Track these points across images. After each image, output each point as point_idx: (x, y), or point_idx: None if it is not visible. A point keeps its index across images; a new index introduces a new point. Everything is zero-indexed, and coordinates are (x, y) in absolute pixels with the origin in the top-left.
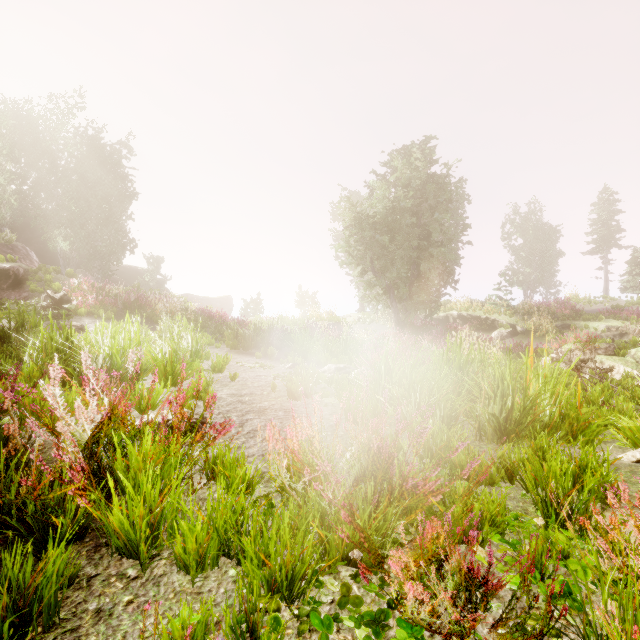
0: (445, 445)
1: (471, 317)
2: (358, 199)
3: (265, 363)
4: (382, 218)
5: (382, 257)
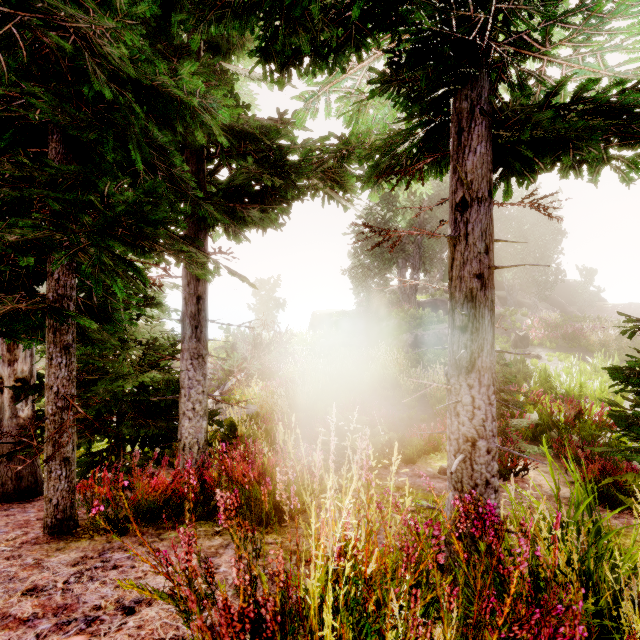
0: None
1: None
2: None
3: None
4: None
5: None
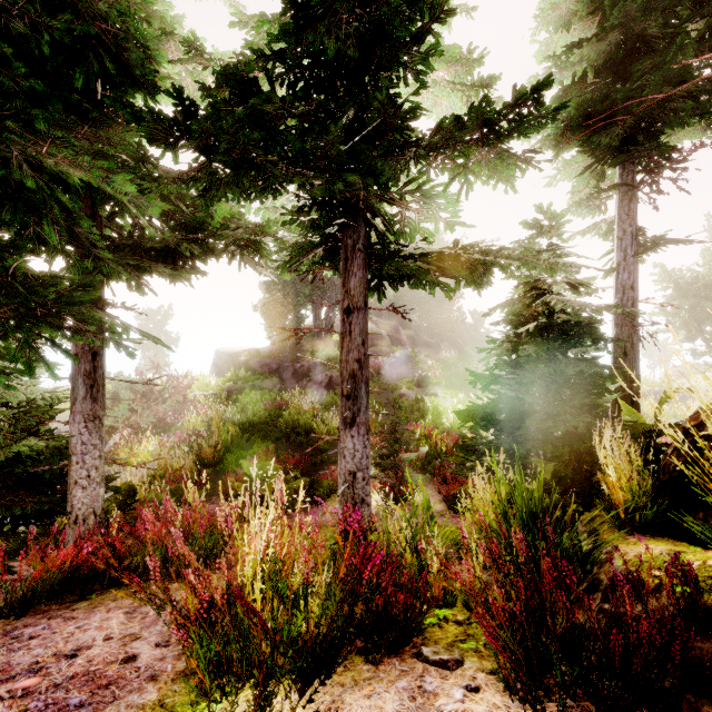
0: None
1: None
2: None
3: None
4: (711, 280)
5: None
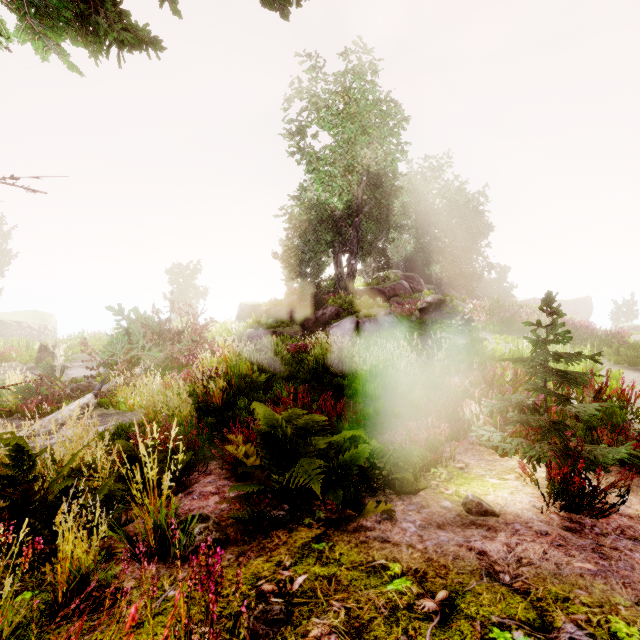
0: None
1: None
2: None
3: None
4: None
5: None
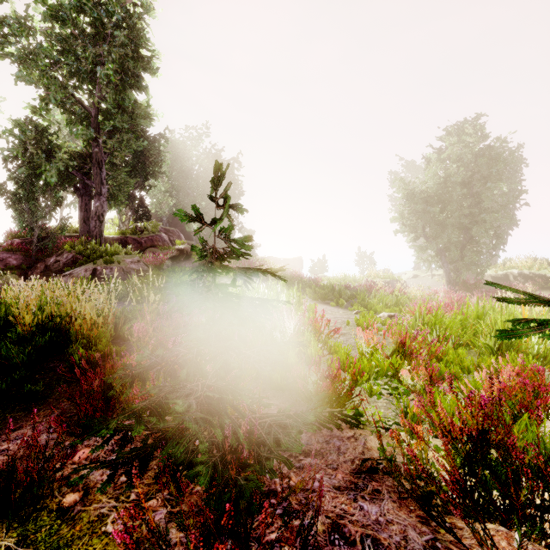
0: (444, 353)
1: (534, 275)
2: (413, 169)
3: (338, 310)
4: (433, 192)
5: (433, 225)
